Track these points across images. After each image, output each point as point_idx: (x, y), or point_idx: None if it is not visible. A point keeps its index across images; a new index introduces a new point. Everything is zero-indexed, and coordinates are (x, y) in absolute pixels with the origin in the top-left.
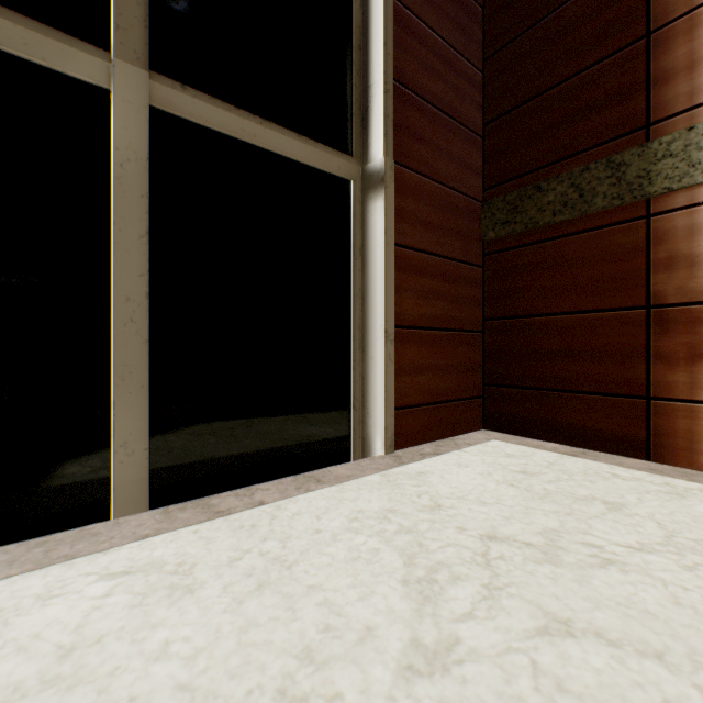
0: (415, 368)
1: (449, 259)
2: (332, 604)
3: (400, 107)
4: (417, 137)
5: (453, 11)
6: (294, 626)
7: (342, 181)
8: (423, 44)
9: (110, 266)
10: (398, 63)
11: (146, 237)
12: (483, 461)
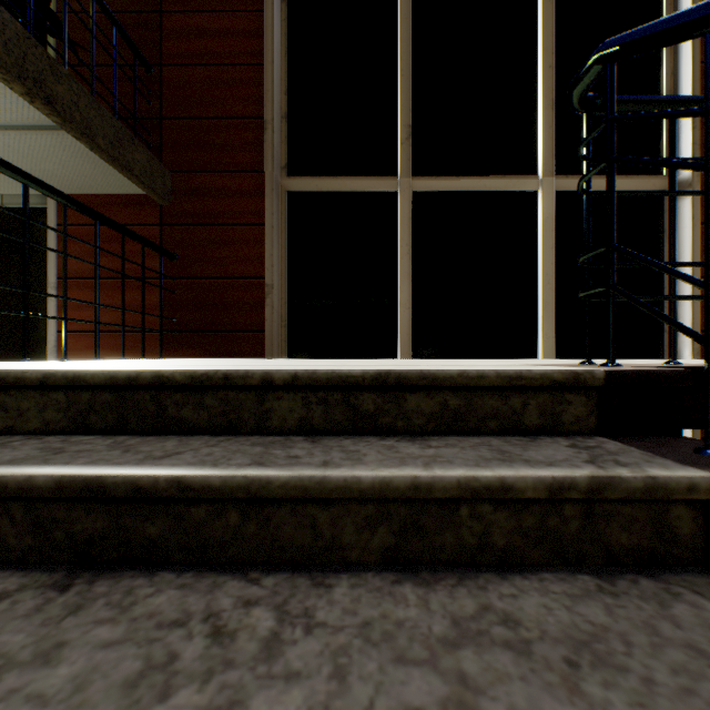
0: None
1: None
2: None
3: None
4: None
5: None
6: None
7: None
8: None
9: (537, 262)
10: None
11: (553, 248)
12: None
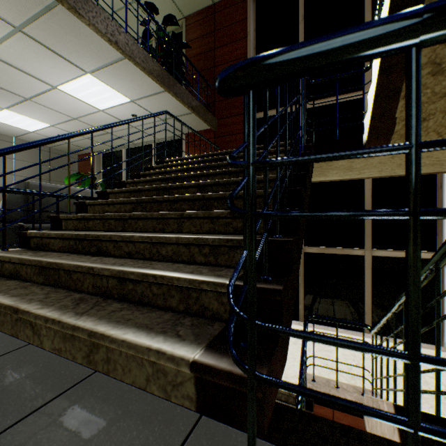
0: None
1: None
2: None
3: None
4: None
5: None
6: None
7: None
8: None
9: None
10: None
11: None
12: None
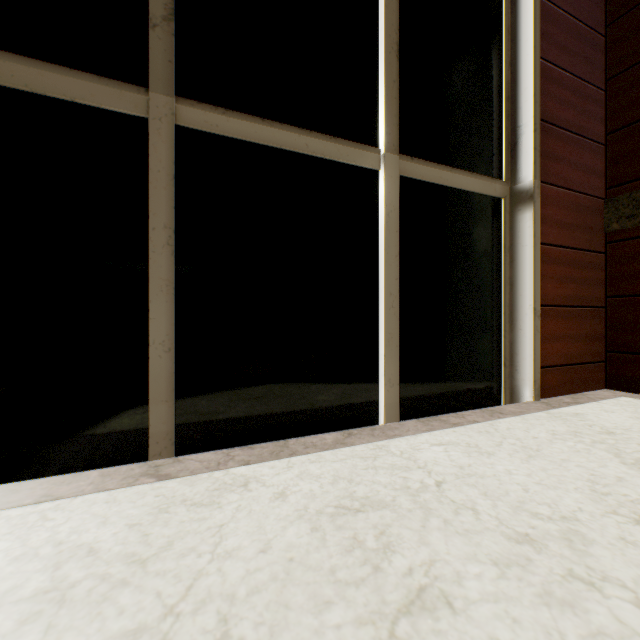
0: (553, 337)
1: (578, 250)
2: (584, 467)
3: (542, 138)
4: (554, 158)
5: (580, 49)
6: (571, 472)
7: (496, 200)
8: (558, 84)
9: (378, 274)
10: (541, 105)
11: (398, 256)
12: (625, 410)
